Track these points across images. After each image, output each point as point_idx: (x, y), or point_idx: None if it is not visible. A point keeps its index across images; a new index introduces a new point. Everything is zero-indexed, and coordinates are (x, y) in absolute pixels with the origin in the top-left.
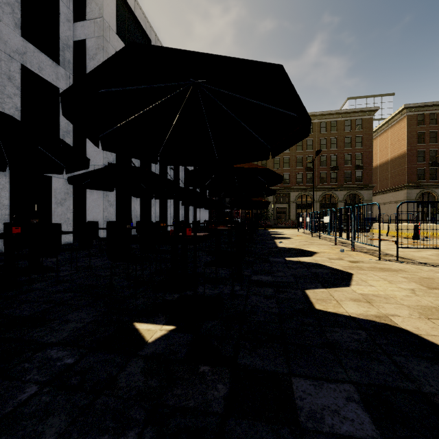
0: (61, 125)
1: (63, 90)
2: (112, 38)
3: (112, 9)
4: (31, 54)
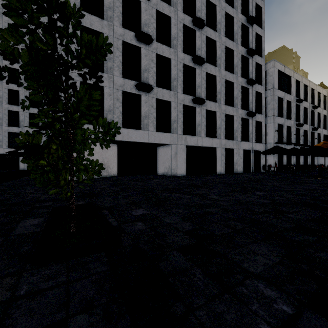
0: (262, 133)
1: (262, 122)
2: (276, 92)
3: (276, 81)
4: (257, 116)
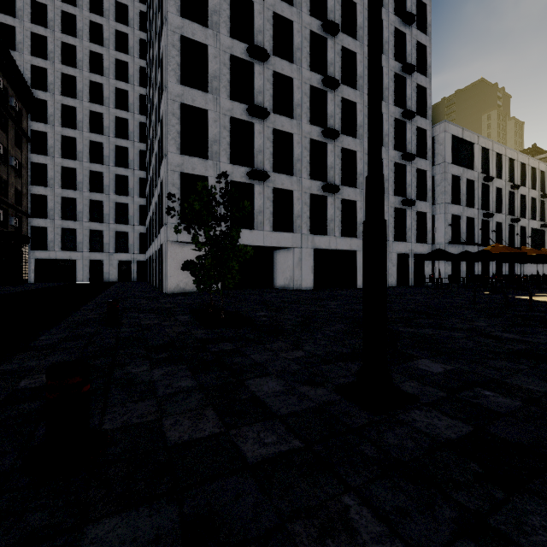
0: (427, 229)
1: (428, 212)
2: (449, 168)
3: (449, 152)
4: (418, 204)
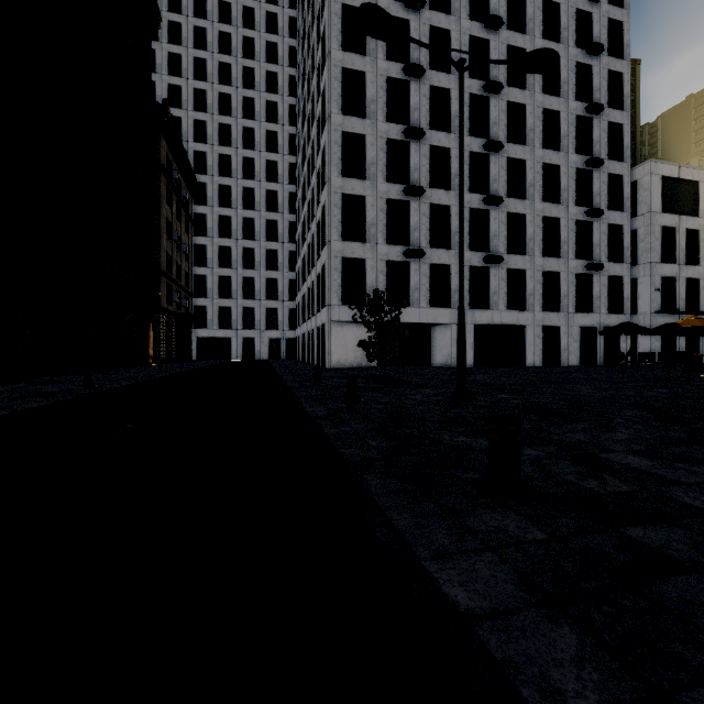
0: (624, 297)
1: (625, 276)
2: (658, 219)
3: (657, 199)
4: (611, 267)
